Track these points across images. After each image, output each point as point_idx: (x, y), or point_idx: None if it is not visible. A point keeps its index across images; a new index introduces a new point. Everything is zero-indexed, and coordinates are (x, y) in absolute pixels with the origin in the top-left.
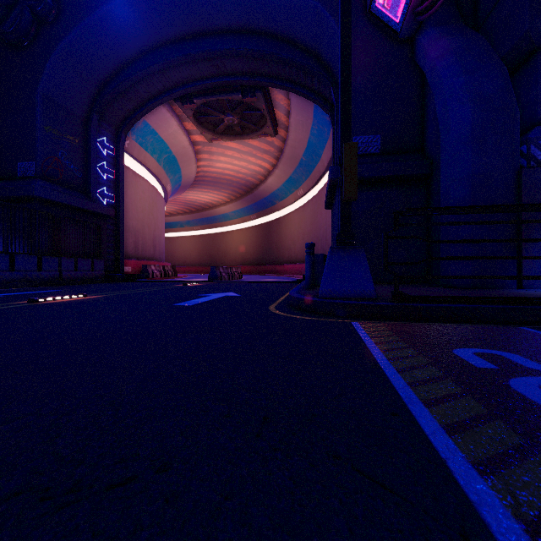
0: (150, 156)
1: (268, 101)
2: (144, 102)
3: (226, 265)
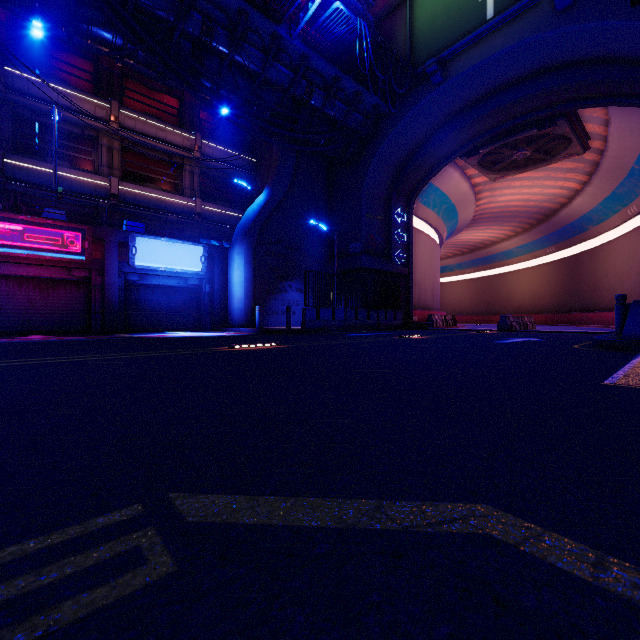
0: (431, 212)
1: (573, 121)
2: (431, 169)
3: (509, 313)
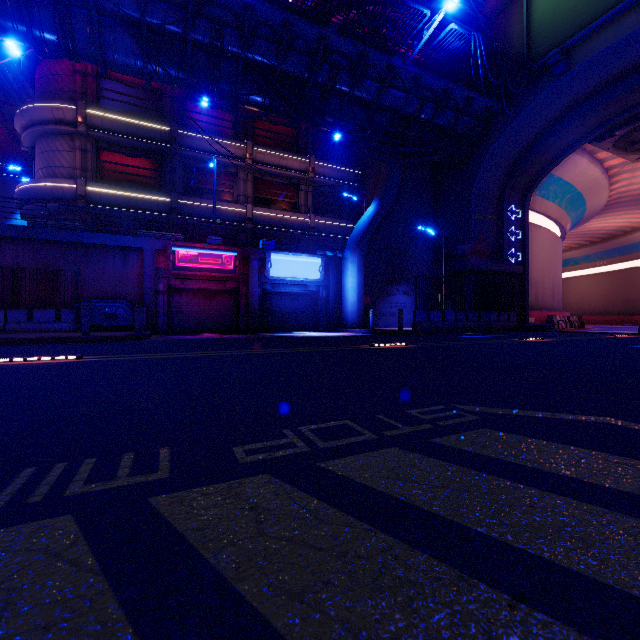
0: (551, 203)
1: None
2: (551, 159)
3: None
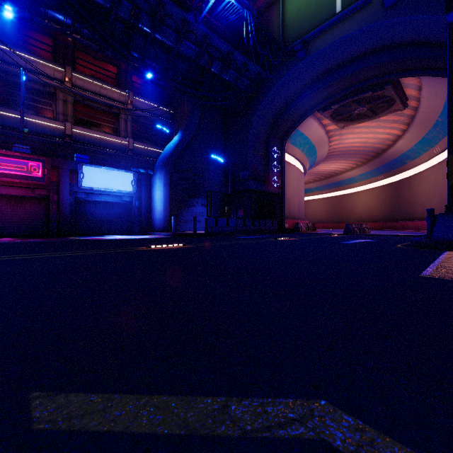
0: (298, 150)
1: (397, 87)
2: (297, 119)
3: (352, 221)
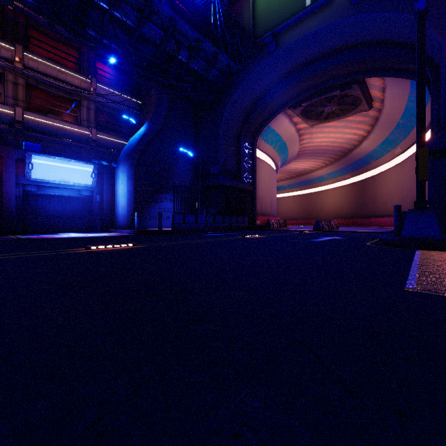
0: (270, 146)
1: (363, 87)
2: (269, 115)
3: (321, 218)
